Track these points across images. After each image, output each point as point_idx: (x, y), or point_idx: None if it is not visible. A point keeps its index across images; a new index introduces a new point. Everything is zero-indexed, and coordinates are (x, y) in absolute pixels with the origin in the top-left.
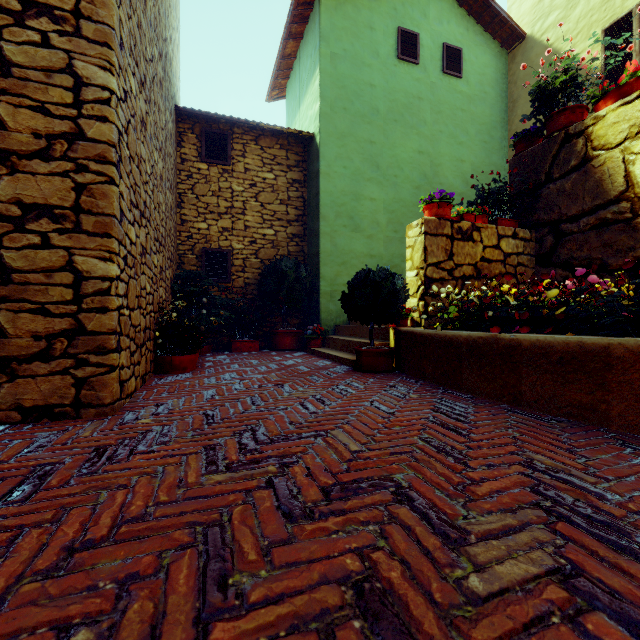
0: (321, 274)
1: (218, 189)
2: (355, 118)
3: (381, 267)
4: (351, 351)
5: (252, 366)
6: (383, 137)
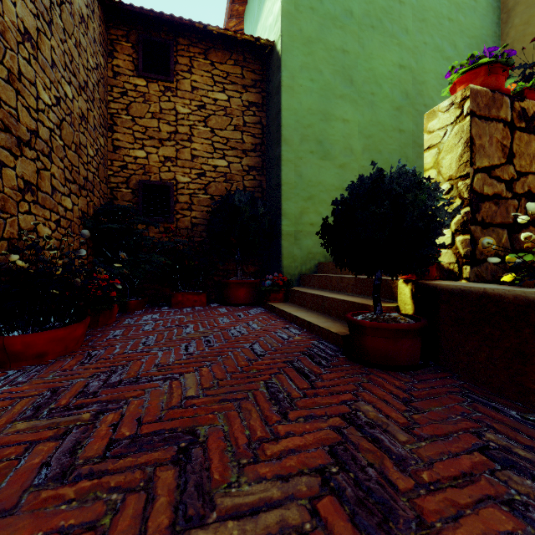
0: (283, 210)
1: (159, 110)
2: (324, 20)
3: (403, 166)
4: (328, 312)
5: (174, 341)
6: (358, 46)
